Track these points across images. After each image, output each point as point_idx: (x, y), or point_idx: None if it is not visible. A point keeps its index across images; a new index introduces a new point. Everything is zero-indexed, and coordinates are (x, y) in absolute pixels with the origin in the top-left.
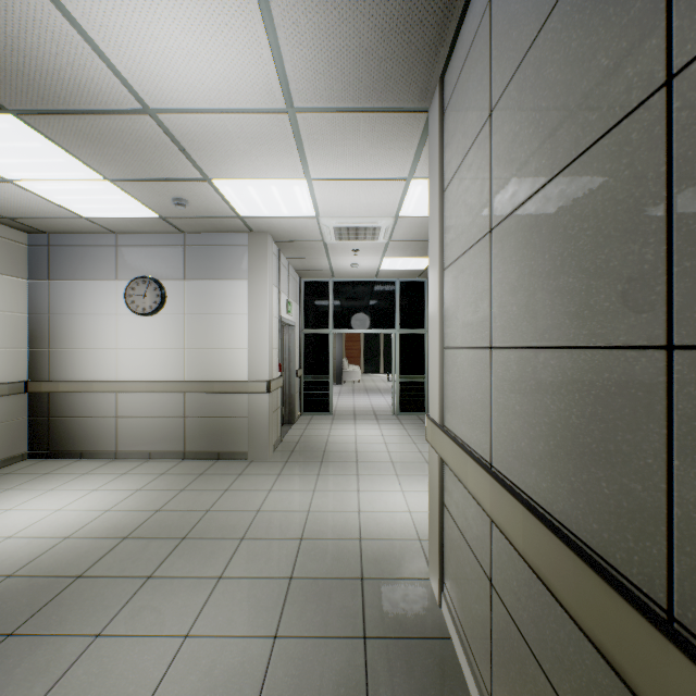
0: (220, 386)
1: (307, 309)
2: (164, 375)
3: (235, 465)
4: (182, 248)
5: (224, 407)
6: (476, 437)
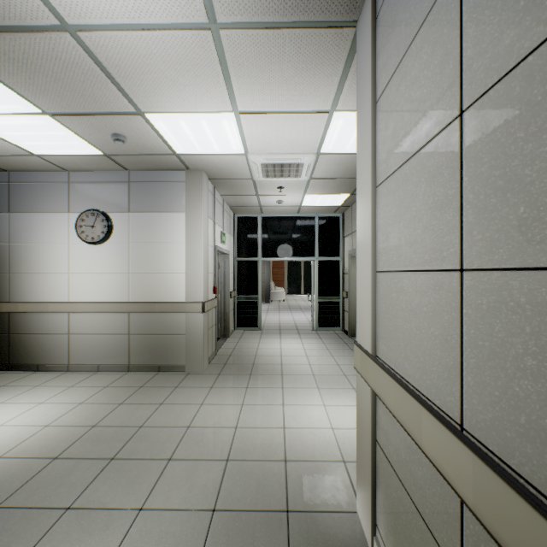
0: (160, 307)
1: (239, 240)
2: (111, 297)
3: (173, 378)
4: (126, 184)
5: (164, 325)
6: (431, 382)
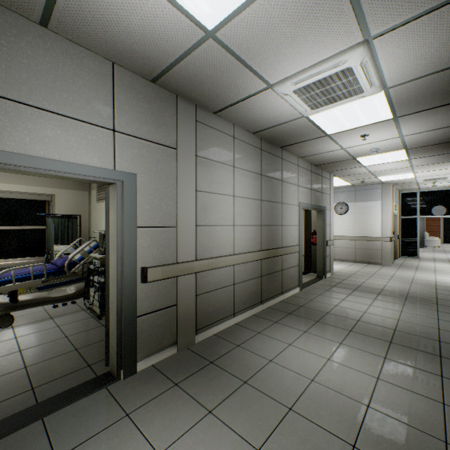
0: (369, 238)
1: (402, 206)
2: (347, 234)
3: (377, 266)
4: (354, 191)
5: (371, 246)
6: None
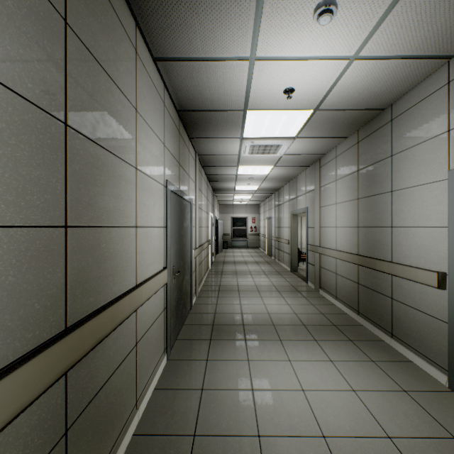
0: None
1: None
2: None
3: None
4: None
5: None
6: None
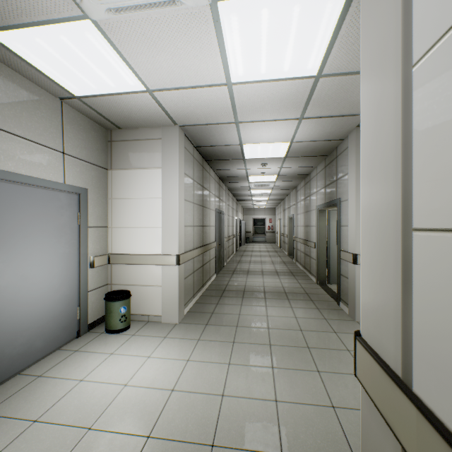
0: None
1: None
2: None
3: None
4: None
5: None
6: (192, 246)
